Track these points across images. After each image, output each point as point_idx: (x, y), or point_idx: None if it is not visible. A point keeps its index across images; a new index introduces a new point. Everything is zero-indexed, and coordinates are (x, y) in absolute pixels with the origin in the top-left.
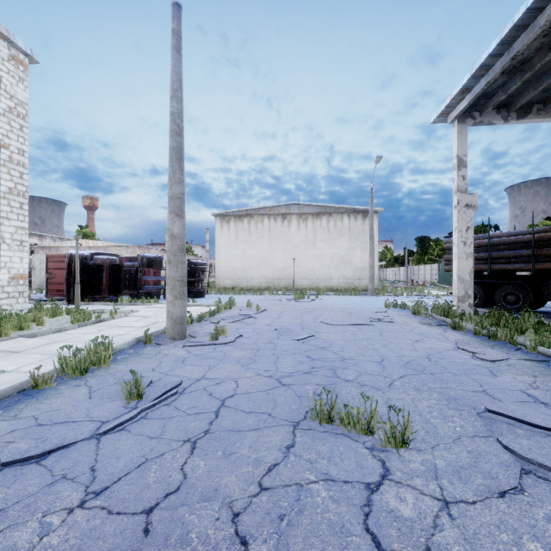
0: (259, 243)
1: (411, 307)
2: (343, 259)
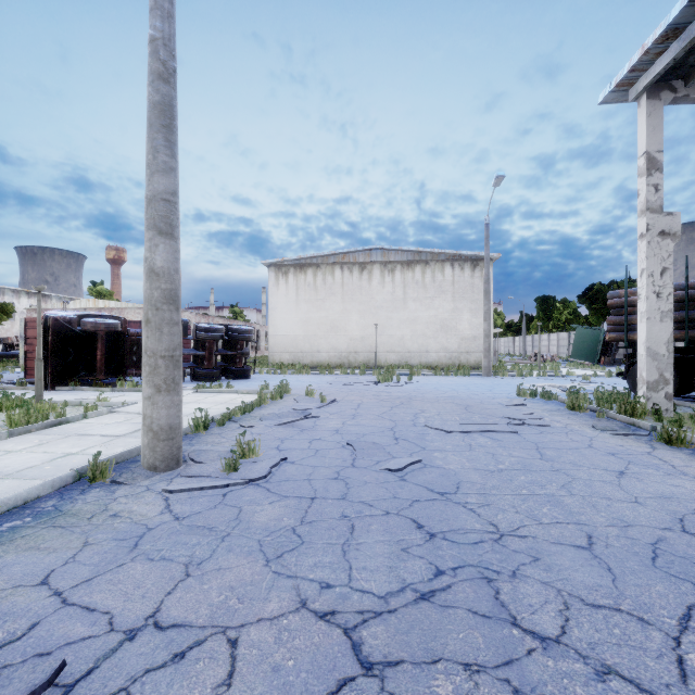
0: (328, 303)
1: (568, 399)
2: (445, 325)
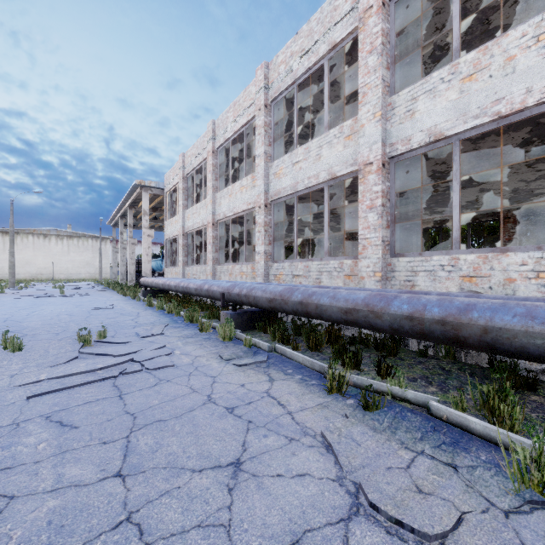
0: (25, 251)
1: (99, 282)
2: (89, 263)
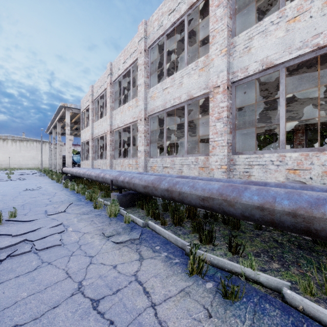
0: None
1: (39, 170)
2: (34, 157)
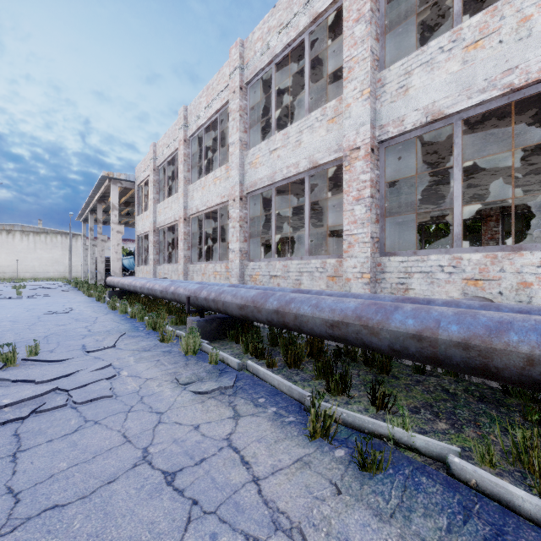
0: None
1: (67, 281)
2: (58, 261)
